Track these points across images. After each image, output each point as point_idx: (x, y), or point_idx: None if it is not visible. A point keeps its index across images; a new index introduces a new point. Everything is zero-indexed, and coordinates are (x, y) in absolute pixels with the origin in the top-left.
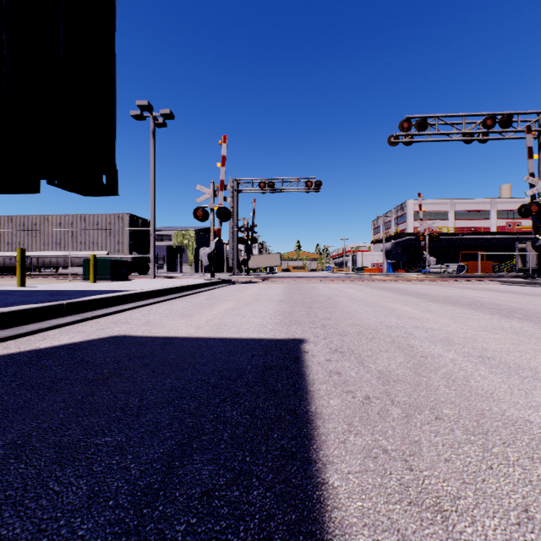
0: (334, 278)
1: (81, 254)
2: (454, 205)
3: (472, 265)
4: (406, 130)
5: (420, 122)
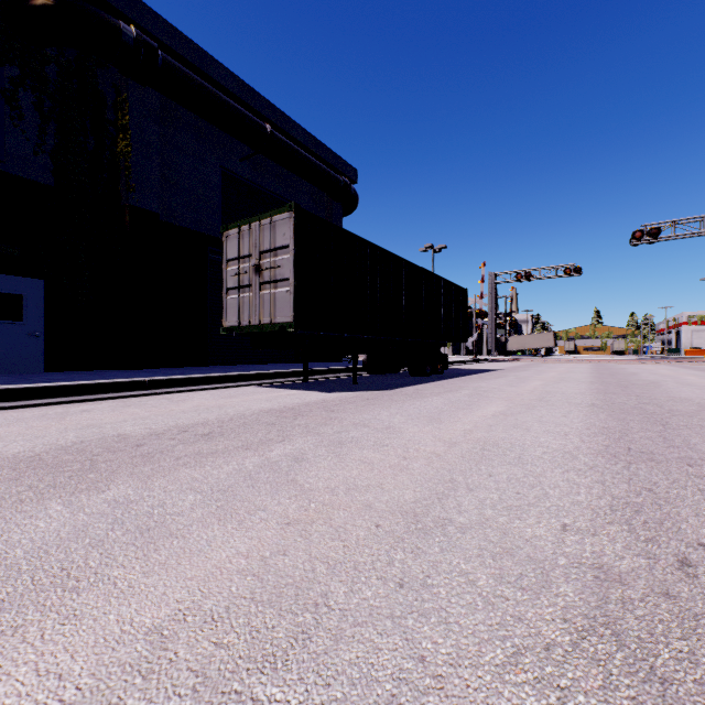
0: (577, 359)
1: None
2: None
3: None
4: (638, 239)
5: (653, 230)
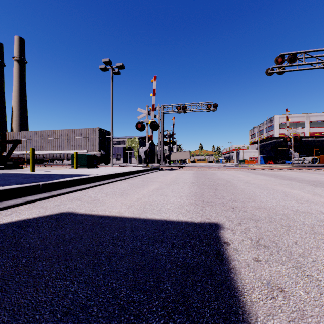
0: (227, 167)
1: (72, 152)
2: (309, 118)
3: (323, 158)
4: (280, 63)
5: (291, 56)
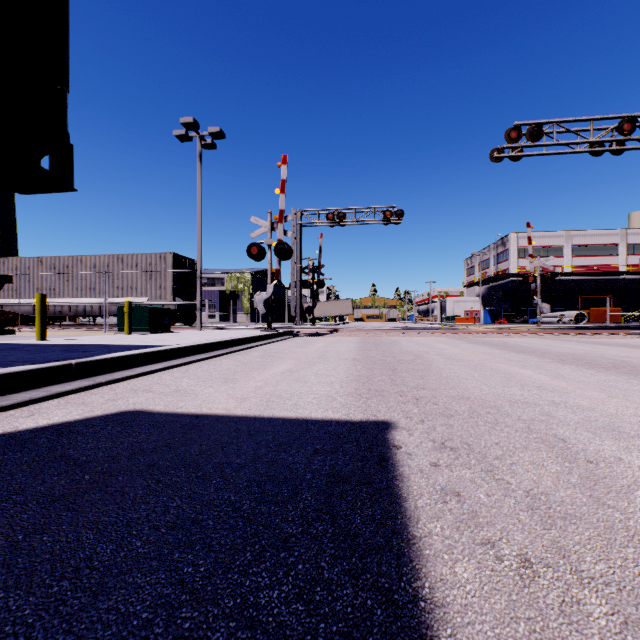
0: (420, 330)
1: (118, 300)
2: (571, 239)
3: (596, 313)
4: (514, 141)
5: (533, 129)
